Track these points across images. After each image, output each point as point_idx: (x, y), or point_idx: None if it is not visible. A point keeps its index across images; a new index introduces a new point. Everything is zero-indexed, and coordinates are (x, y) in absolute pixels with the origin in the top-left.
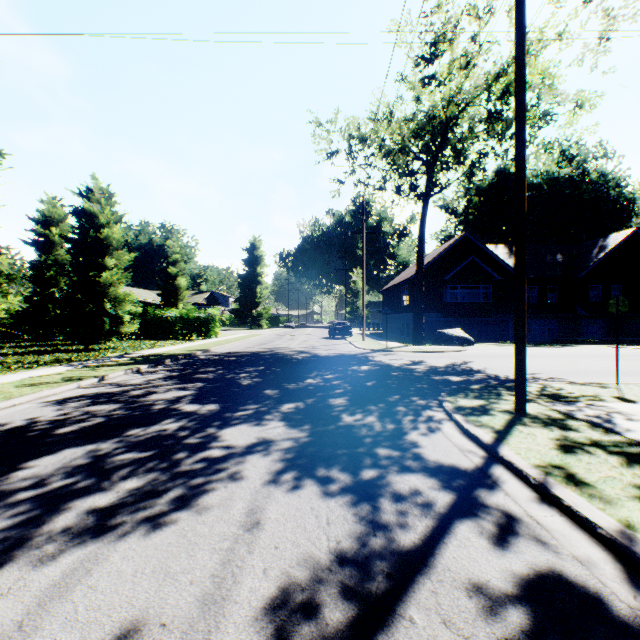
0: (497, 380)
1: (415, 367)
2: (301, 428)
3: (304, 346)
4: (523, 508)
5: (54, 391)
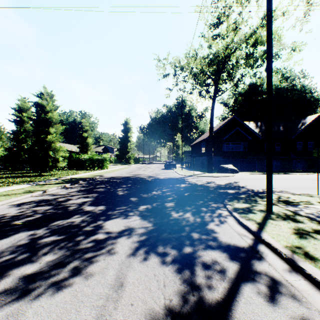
0: (253, 192)
1: (209, 185)
2: (149, 221)
3: (152, 173)
4: (281, 274)
5: (17, 198)
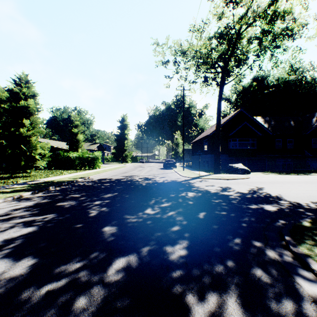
0: (307, 210)
1: (228, 193)
2: None
3: (148, 174)
4: None
5: None
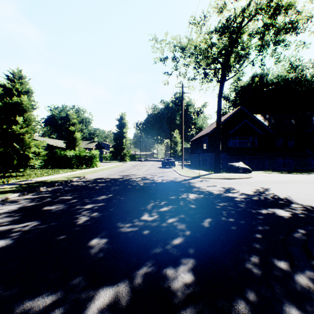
0: None
1: (232, 195)
2: None
3: (146, 173)
4: None
5: None
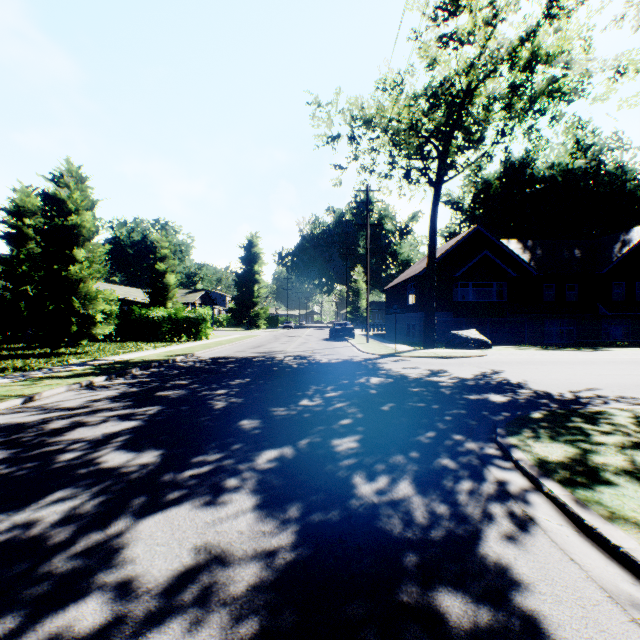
0: (554, 401)
1: (438, 379)
2: (283, 517)
3: (302, 350)
4: None
5: None
